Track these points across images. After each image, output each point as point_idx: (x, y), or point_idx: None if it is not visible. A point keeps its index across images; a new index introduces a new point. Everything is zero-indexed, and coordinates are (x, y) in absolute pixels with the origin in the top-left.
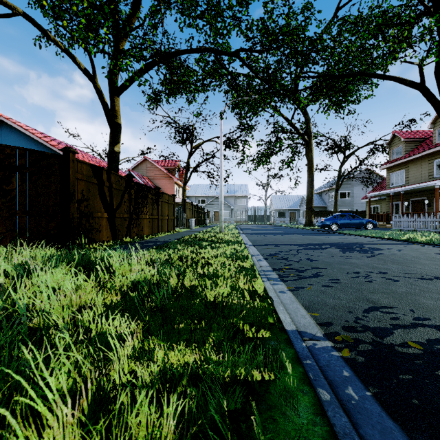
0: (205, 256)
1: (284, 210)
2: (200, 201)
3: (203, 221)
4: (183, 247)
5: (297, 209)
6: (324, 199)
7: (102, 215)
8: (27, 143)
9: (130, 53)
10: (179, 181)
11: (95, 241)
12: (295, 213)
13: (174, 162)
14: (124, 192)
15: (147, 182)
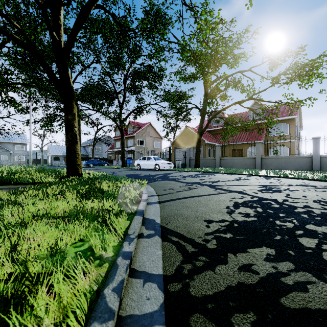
0: None
1: (60, 156)
2: None
3: None
4: None
5: None
6: (87, 150)
7: None
8: None
9: None
10: None
11: None
12: None
13: None
14: None
15: None
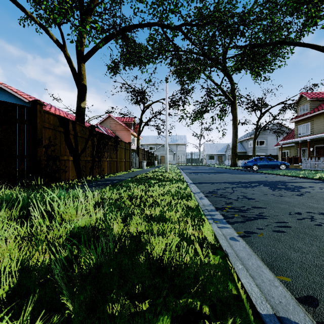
0: (153, 194)
1: (214, 155)
2: (150, 147)
3: (152, 163)
4: (135, 185)
5: (223, 153)
6: (245, 146)
7: (67, 158)
8: (16, 102)
9: (93, 27)
10: (134, 133)
11: (62, 180)
12: (222, 157)
13: (130, 118)
14: (87, 139)
15: (110, 133)
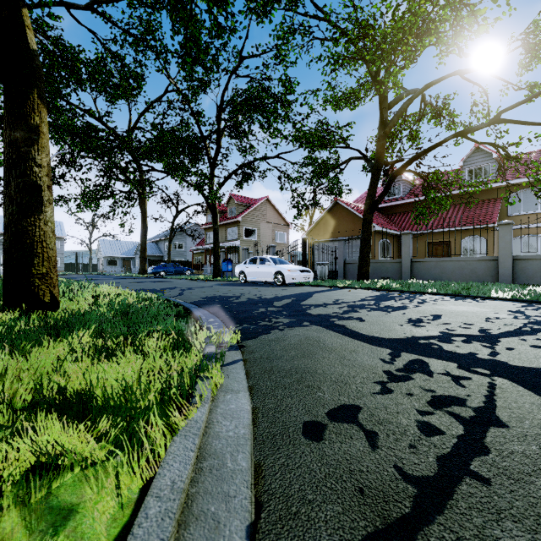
0: None
1: (117, 258)
2: None
3: None
4: None
5: (132, 257)
6: (161, 248)
7: None
8: None
9: None
10: None
11: None
12: (131, 261)
13: None
14: None
15: None
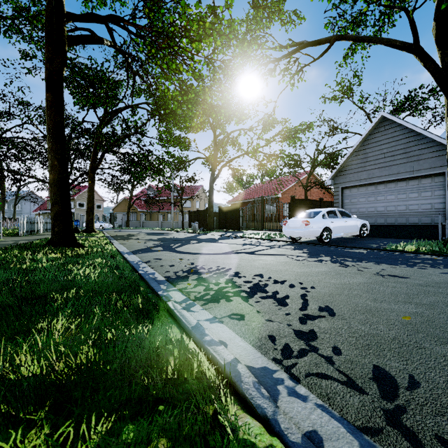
0: None
1: None
2: None
3: None
4: None
5: None
6: None
7: None
8: None
9: None
10: None
11: None
12: None
13: None
14: None
15: None
